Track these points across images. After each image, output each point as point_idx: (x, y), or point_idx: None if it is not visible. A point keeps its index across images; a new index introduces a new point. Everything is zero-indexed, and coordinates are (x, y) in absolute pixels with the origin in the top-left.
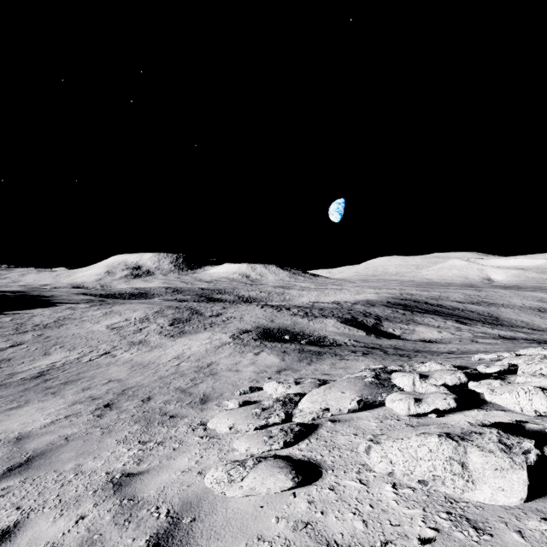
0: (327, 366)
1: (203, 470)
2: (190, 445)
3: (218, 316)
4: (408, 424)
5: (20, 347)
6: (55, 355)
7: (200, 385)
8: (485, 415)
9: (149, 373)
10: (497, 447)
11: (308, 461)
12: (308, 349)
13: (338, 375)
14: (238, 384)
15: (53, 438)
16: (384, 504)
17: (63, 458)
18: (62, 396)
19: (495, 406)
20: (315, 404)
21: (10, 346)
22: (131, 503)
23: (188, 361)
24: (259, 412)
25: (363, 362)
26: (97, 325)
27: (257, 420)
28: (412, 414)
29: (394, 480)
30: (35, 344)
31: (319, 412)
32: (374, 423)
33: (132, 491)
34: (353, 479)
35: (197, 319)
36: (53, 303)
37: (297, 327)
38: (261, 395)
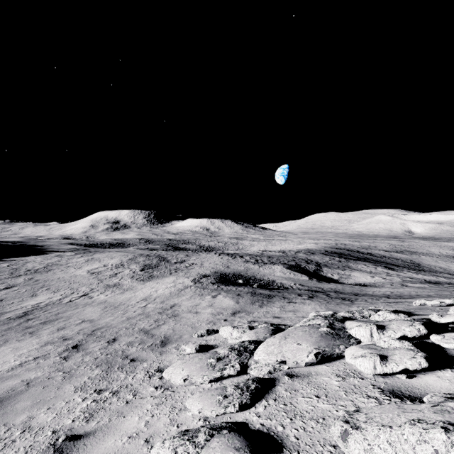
0: (277, 308)
1: (151, 437)
2: (143, 398)
3: (182, 263)
4: (375, 385)
5: (12, 289)
6: (41, 296)
7: (162, 327)
8: None
9: (119, 314)
10: None
11: (267, 433)
12: (259, 292)
13: (288, 319)
14: (197, 326)
15: (15, 383)
16: None
17: (18, 408)
18: (38, 335)
19: None
20: (271, 356)
21: (4, 288)
22: None
23: (154, 303)
24: (214, 362)
25: (310, 306)
26: (80, 270)
27: (212, 372)
28: (378, 374)
29: None
30: (25, 286)
31: (275, 364)
32: (336, 381)
33: None
34: None
35: (164, 265)
36: (44, 252)
37: (249, 272)
38: (217, 338)
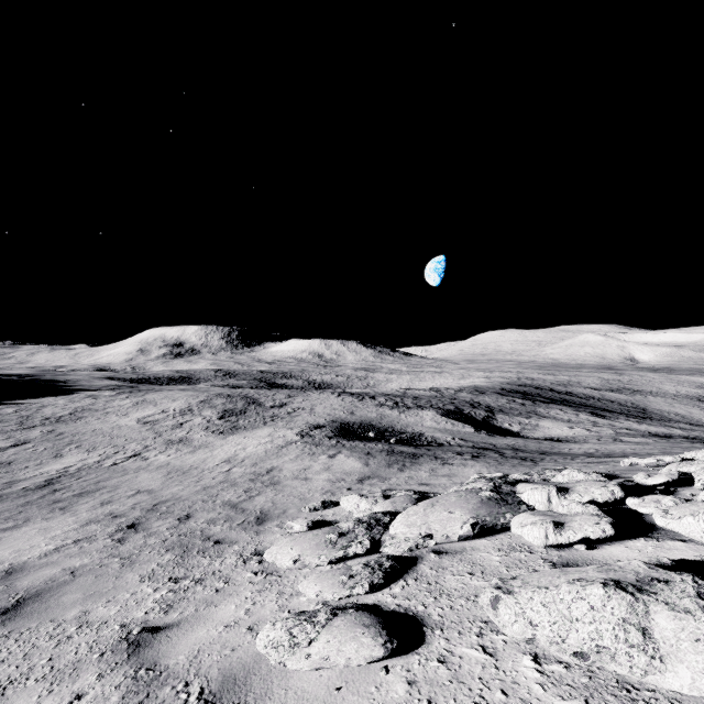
0: (426, 473)
1: (256, 624)
2: (239, 585)
3: (282, 407)
4: (546, 559)
5: (25, 447)
6: (69, 457)
7: (256, 499)
8: (656, 548)
9: (191, 482)
10: (697, 605)
11: (404, 613)
12: (399, 450)
13: (440, 486)
14: (307, 497)
15: (55, 573)
16: (523, 690)
17: (65, 601)
18: (74, 512)
19: (669, 534)
20: (413, 528)
21: (12, 446)
22: (150, 676)
23: (242, 466)
24: (335, 538)
25: (473, 468)
26: (125, 418)
27: (332, 551)
28: (551, 545)
29: (535, 650)
30: (44, 442)
31: (418, 539)
32: (497, 557)
33: (153, 654)
34: (473, 646)
35: (255, 410)
36: (69, 390)
37: (385, 421)
38: (337, 512)
